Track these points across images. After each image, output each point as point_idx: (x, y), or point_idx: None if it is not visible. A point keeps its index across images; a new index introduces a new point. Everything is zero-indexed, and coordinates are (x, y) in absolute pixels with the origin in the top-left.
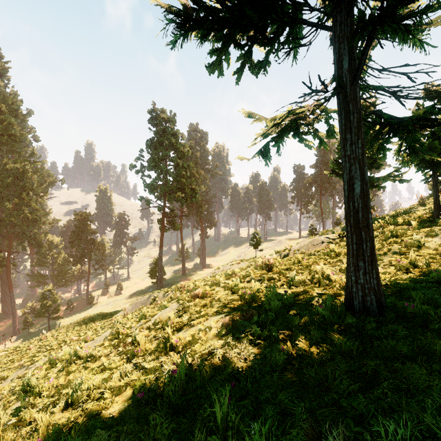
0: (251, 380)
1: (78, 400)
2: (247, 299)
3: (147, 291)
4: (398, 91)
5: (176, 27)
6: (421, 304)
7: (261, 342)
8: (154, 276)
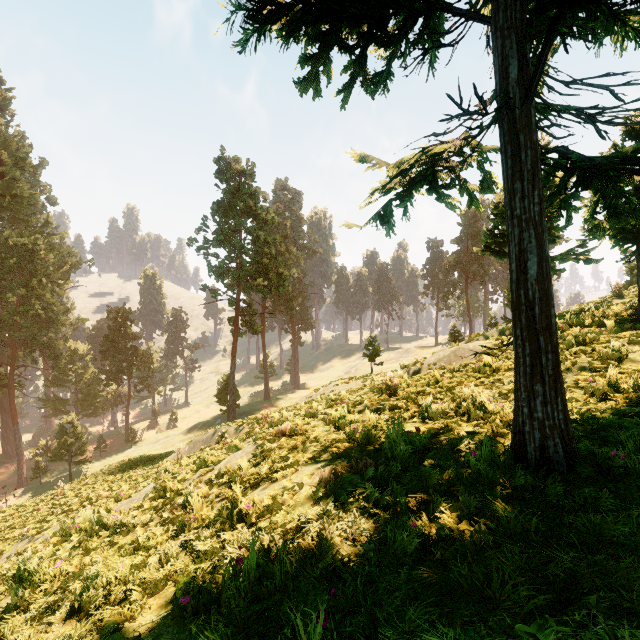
0: (363, 579)
1: (89, 602)
2: (359, 439)
3: (213, 422)
4: (597, 114)
5: (246, 17)
6: (637, 453)
7: (380, 511)
8: (223, 401)
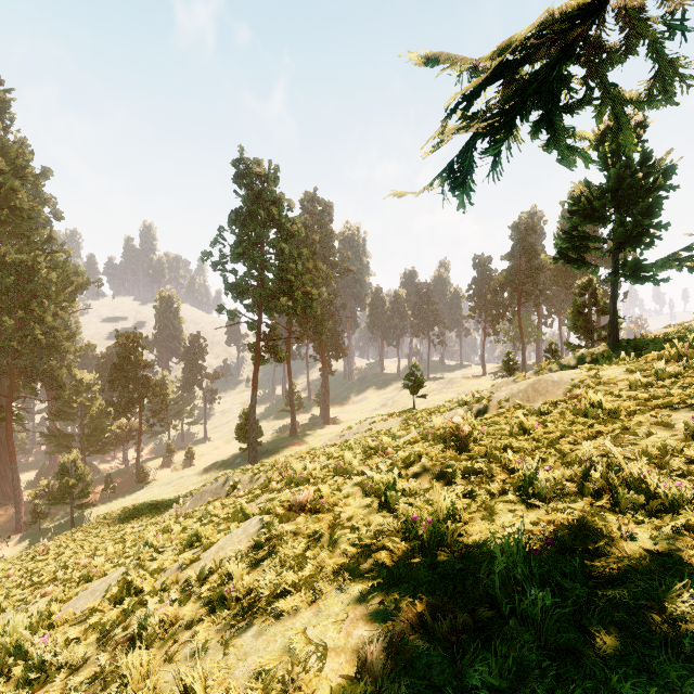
0: None
1: None
2: (424, 540)
3: (232, 462)
4: None
5: None
6: None
7: None
8: (243, 438)
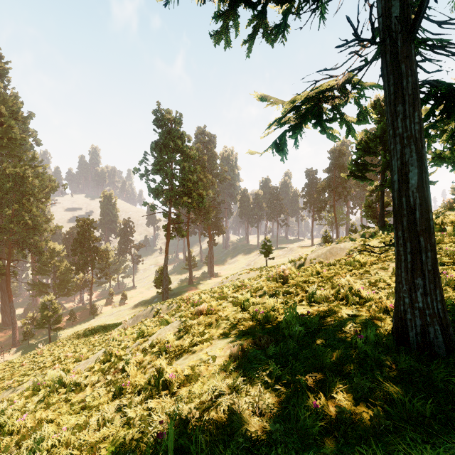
0: None
1: None
2: (260, 319)
3: (152, 301)
4: None
5: None
6: None
7: (282, 388)
8: (159, 286)
